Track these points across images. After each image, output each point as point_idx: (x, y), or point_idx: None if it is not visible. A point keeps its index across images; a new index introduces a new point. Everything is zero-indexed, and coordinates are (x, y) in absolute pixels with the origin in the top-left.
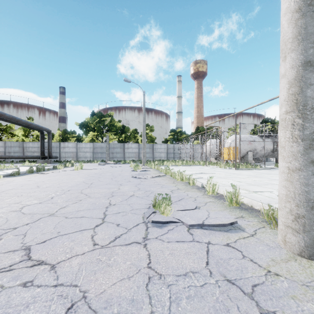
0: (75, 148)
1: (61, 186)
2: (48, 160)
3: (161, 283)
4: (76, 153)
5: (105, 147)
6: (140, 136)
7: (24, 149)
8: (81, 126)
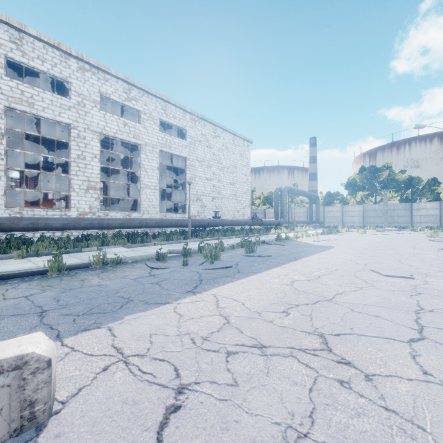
0: (340, 212)
1: (370, 240)
2: (317, 225)
3: (441, 254)
4: (341, 217)
5: (380, 210)
6: None
7: (292, 214)
8: (347, 187)
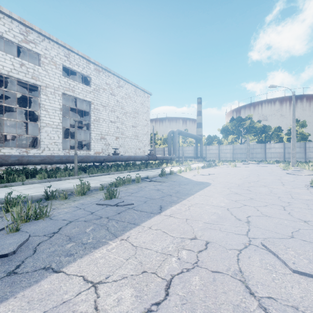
0: (217, 150)
1: (241, 174)
2: (201, 160)
3: None
4: (218, 154)
5: (244, 148)
6: (285, 134)
7: (184, 151)
8: (222, 131)
